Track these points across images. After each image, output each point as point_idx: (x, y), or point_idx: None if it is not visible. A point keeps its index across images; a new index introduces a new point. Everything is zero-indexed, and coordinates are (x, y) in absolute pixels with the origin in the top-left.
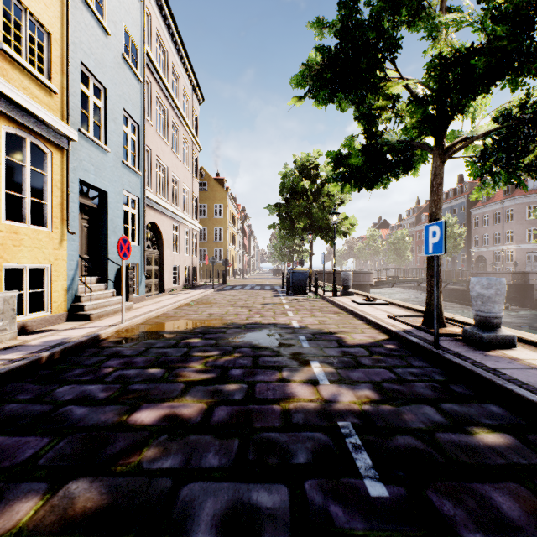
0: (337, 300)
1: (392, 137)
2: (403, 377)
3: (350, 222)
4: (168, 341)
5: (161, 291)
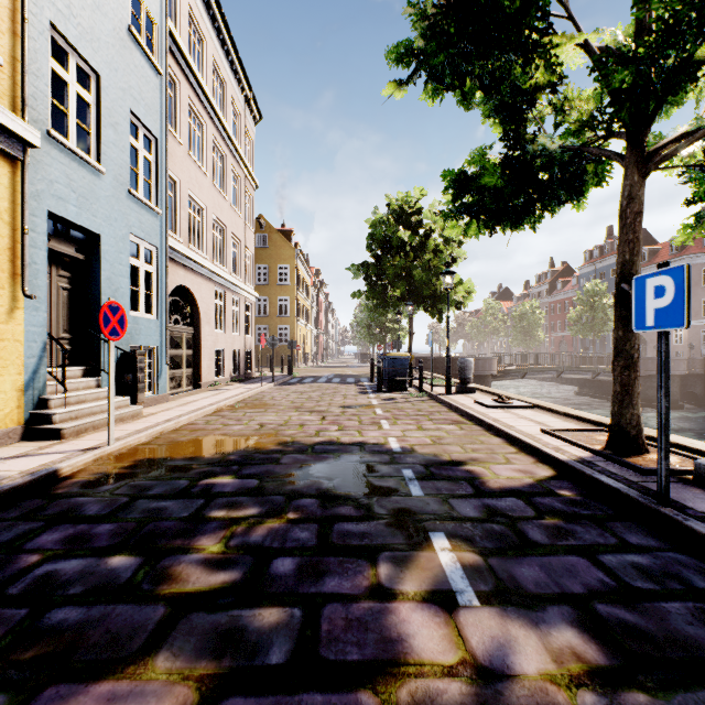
0: (454, 401)
1: (551, 140)
2: (627, 581)
3: (465, 289)
4: (175, 482)
5: (197, 386)
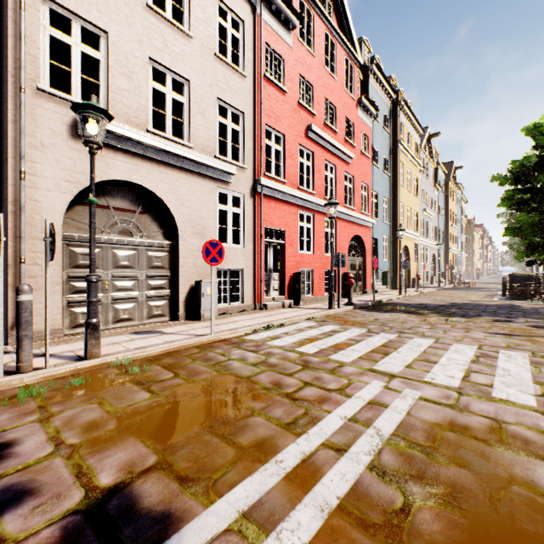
0: None
1: None
2: None
3: None
4: (481, 282)
5: None
